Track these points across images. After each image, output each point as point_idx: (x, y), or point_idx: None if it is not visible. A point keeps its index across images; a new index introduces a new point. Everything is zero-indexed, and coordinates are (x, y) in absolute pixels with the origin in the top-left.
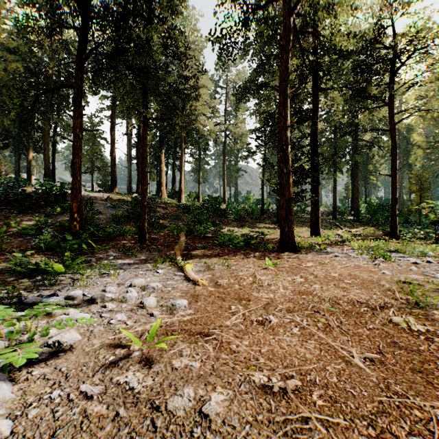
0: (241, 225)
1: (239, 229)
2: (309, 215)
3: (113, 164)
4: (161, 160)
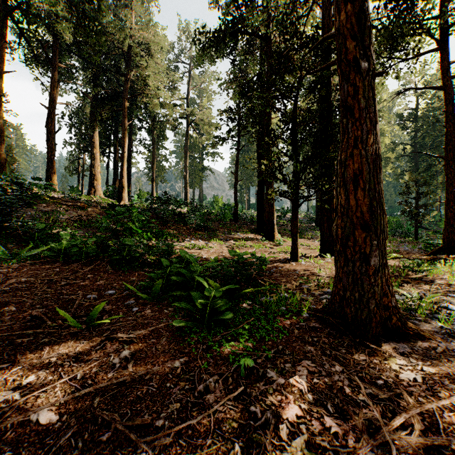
0: (208, 235)
1: (205, 242)
2: (288, 221)
3: None
4: (94, 143)
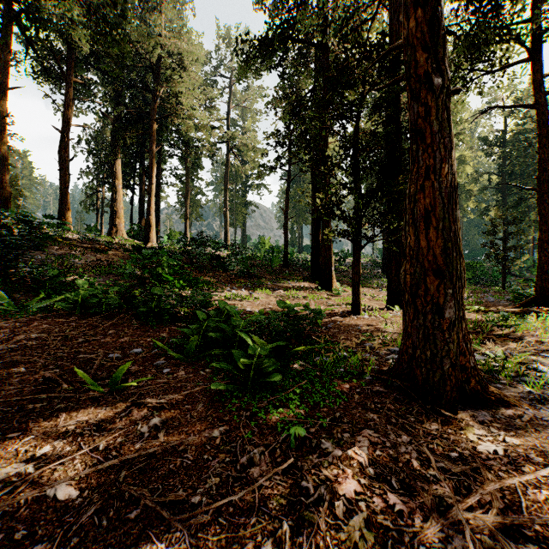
0: (252, 284)
1: (249, 292)
2: (349, 267)
3: (1, 166)
4: (116, 173)
